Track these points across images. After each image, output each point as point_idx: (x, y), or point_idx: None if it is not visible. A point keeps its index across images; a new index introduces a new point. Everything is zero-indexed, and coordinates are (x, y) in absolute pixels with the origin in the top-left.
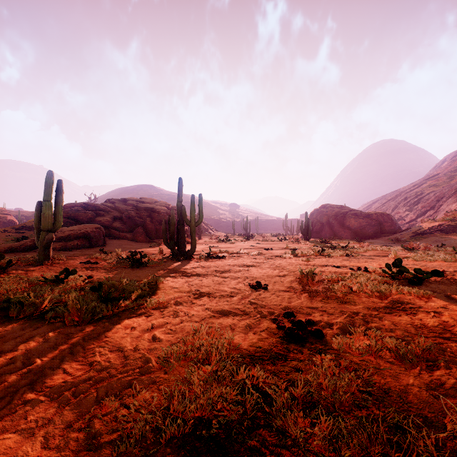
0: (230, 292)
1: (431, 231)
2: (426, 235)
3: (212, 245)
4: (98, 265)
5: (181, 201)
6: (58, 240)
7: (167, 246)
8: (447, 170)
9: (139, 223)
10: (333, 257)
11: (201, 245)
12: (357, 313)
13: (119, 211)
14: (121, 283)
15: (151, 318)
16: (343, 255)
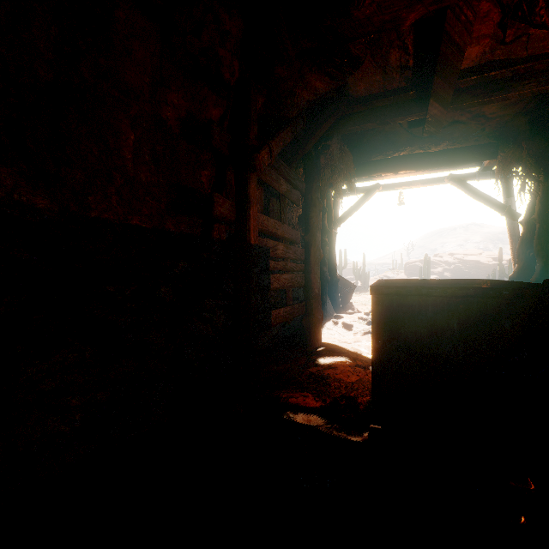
0: None
1: None
2: None
3: None
4: None
5: (500, 262)
6: None
7: None
8: None
9: (465, 273)
10: None
11: None
12: None
13: (447, 264)
14: None
15: None
16: None
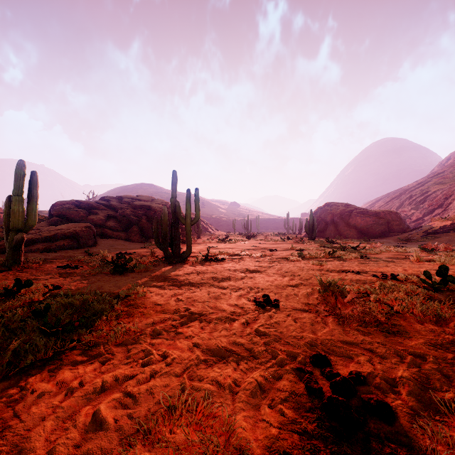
0: (230, 312)
1: (444, 230)
2: (439, 234)
3: (211, 246)
4: (76, 271)
5: (175, 196)
6: (43, 240)
7: (159, 248)
8: (453, 167)
9: (134, 221)
10: (347, 260)
11: (199, 246)
12: (421, 355)
13: (114, 209)
14: (84, 301)
15: (108, 366)
16: (358, 257)
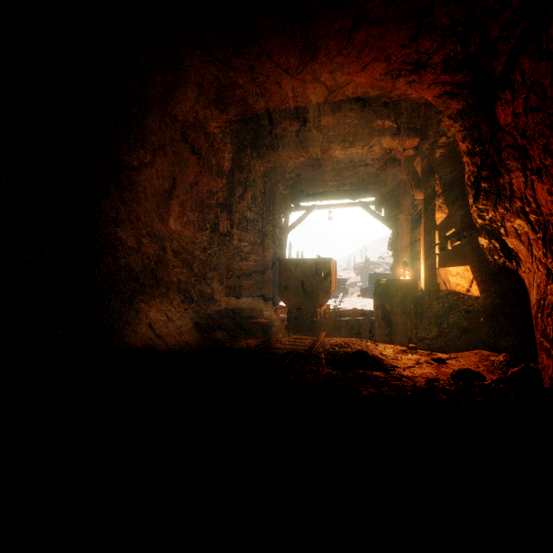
0: None
1: None
2: None
3: None
4: None
5: None
6: (360, 282)
7: None
8: None
9: None
10: None
11: None
12: None
13: (388, 264)
14: None
15: None
16: None
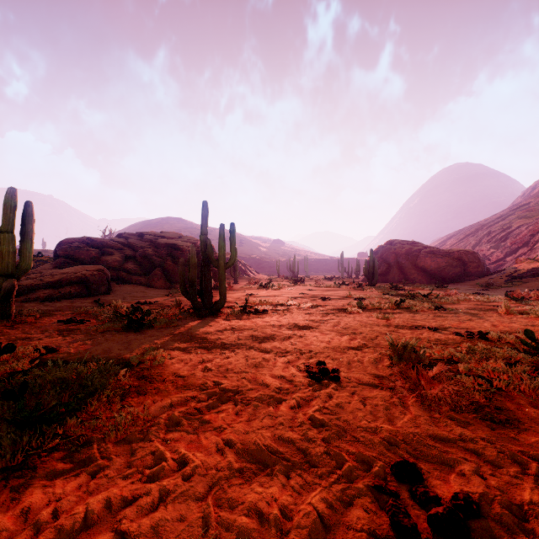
0: (274, 389)
1: (532, 274)
2: (526, 279)
3: (250, 293)
4: (81, 326)
5: (205, 233)
6: (45, 286)
7: (185, 297)
8: None
9: (157, 263)
10: (419, 311)
11: (235, 293)
12: None
13: (133, 248)
14: (79, 374)
15: (99, 481)
16: (431, 308)
